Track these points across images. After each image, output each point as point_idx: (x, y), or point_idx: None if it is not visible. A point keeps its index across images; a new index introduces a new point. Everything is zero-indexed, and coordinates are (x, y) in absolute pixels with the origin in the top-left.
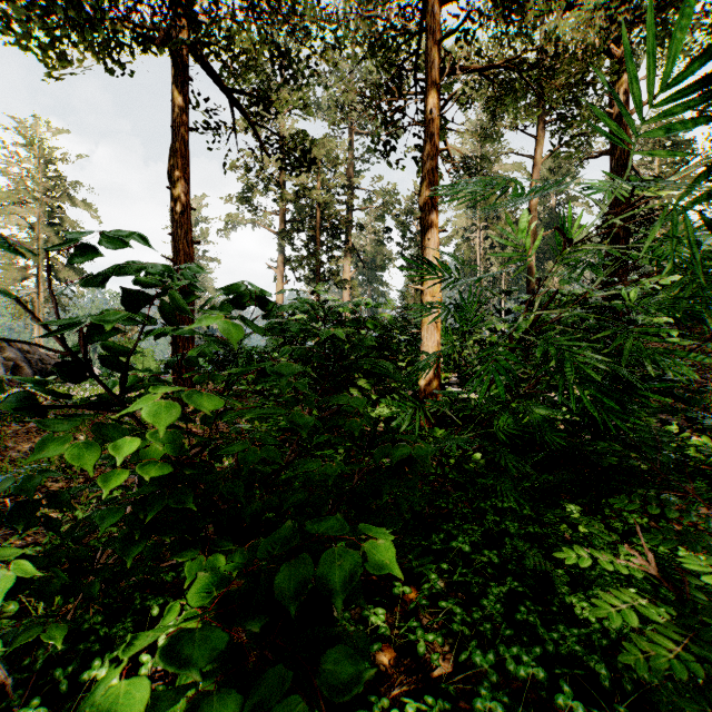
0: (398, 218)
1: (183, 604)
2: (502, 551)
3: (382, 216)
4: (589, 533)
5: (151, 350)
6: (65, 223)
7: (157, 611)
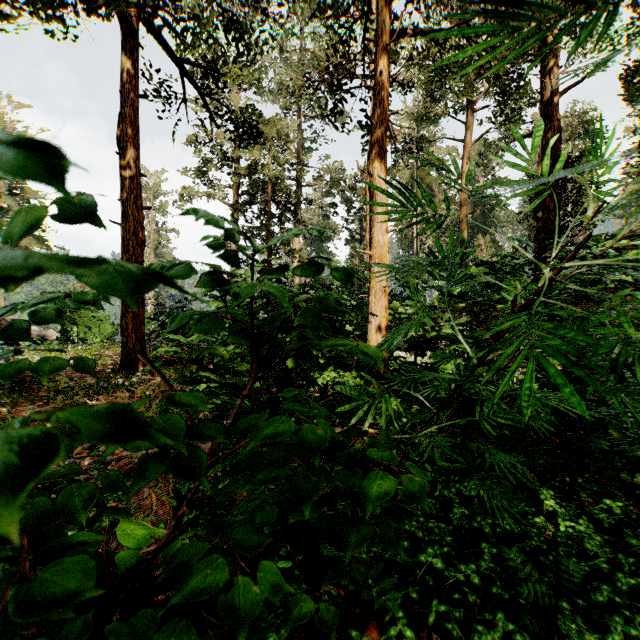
0: (344, 194)
1: None
2: (481, 564)
3: (328, 192)
4: (578, 533)
5: (108, 315)
6: (26, 193)
7: None
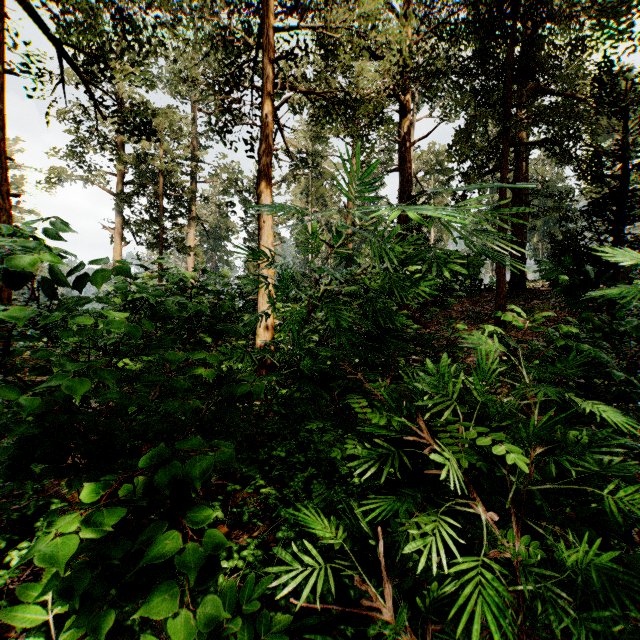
0: (242, 195)
1: (30, 539)
2: (308, 453)
3: (226, 191)
4: None
5: None
6: None
7: (5, 544)
